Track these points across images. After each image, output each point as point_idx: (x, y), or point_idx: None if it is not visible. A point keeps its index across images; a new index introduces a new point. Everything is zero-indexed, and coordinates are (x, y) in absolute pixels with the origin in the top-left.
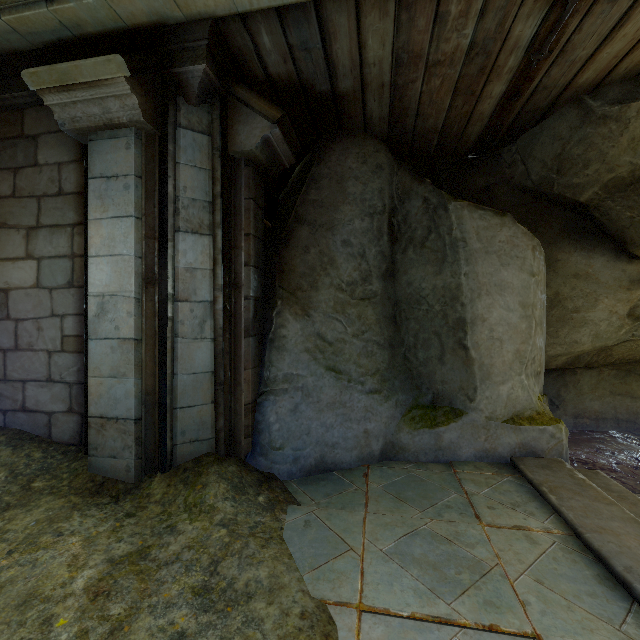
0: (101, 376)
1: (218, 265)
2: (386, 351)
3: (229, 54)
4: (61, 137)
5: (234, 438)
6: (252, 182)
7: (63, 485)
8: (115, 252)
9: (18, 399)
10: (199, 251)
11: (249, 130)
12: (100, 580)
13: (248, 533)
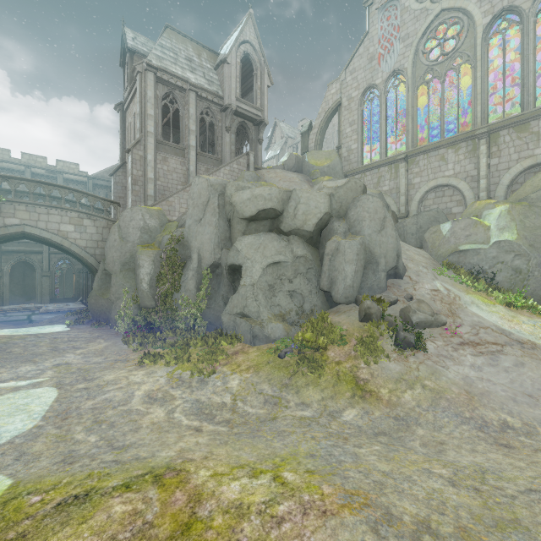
0: None
1: None
2: (23, 292)
3: None
4: None
5: None
6: None
7: None
8: None
9: None
10: None
11: None
12: None
13: None
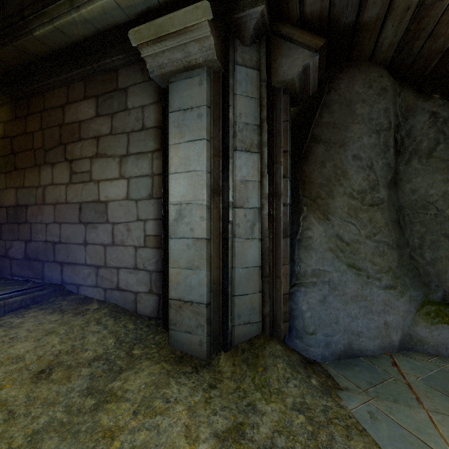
0: (179, 267)
1: (264, 177)
2: (394, 251)
3: None
4: (144, 86)
5: (274, 322)
6: (288, 107)
7: (154, 352)
8: (190, 169)
9: (114, 281)
10: (250, 166)
11: (291, 61)
12: None
13: (325, 421)
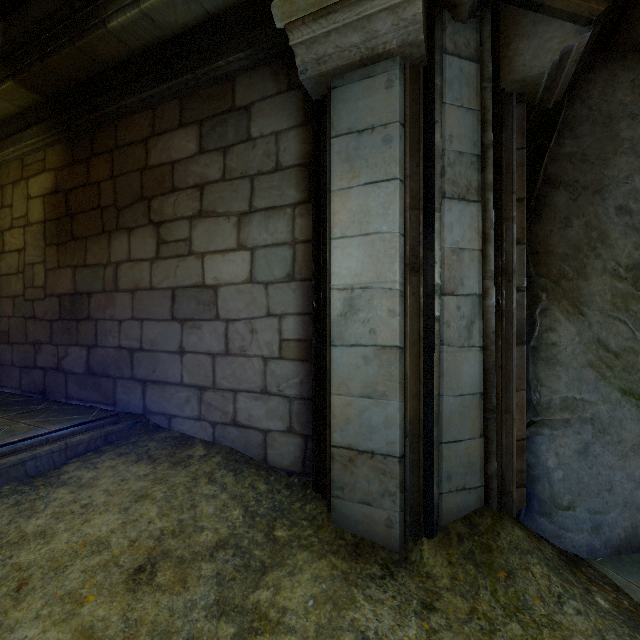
0: (349, 394)
1: (490, 243)
2: None
3: None
4: (279, 101)
5: (502, 486)
6: (524, 125)
7: (309, 534)
8: (369, 230)
9: (228, 411)
10: (466, 225)
11: (538, 44)
12: None
13: None
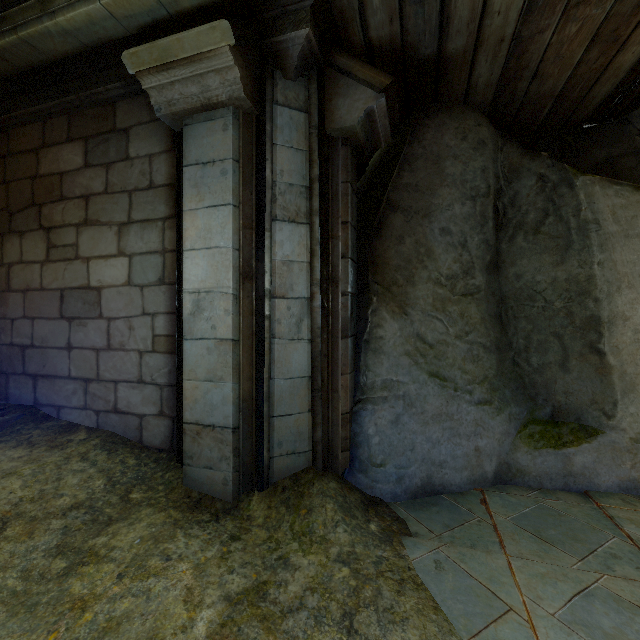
0: (196, 379)
1: (316, 257)
2: (493, 355)
3: (330, 17)
4: (152, 127)
5: (330, 451)
6: (349, 163)
7: (160, 496)
8: (211, 244)
9: (110, 400)
10: (296, 242)
11: (350, 103)
12: (222, 626)
13: (375, 574)
